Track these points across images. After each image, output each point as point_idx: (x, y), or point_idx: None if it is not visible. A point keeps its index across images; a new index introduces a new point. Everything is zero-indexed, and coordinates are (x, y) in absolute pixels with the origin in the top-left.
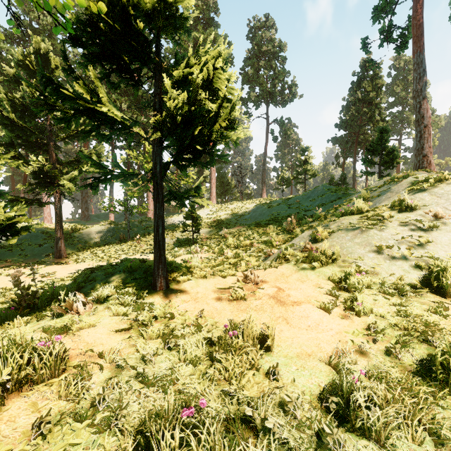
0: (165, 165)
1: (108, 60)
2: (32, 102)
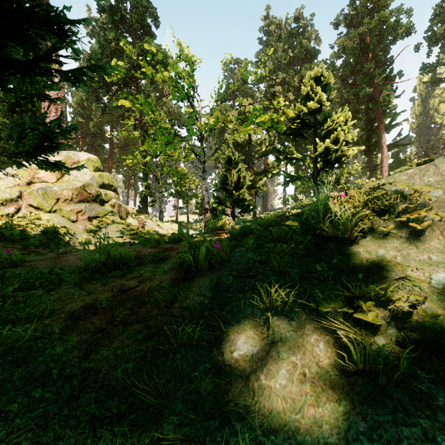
0: (317, 171)
1: (295, 135)
2: (242, 140)
